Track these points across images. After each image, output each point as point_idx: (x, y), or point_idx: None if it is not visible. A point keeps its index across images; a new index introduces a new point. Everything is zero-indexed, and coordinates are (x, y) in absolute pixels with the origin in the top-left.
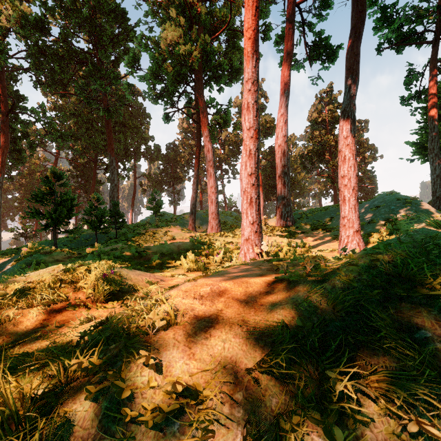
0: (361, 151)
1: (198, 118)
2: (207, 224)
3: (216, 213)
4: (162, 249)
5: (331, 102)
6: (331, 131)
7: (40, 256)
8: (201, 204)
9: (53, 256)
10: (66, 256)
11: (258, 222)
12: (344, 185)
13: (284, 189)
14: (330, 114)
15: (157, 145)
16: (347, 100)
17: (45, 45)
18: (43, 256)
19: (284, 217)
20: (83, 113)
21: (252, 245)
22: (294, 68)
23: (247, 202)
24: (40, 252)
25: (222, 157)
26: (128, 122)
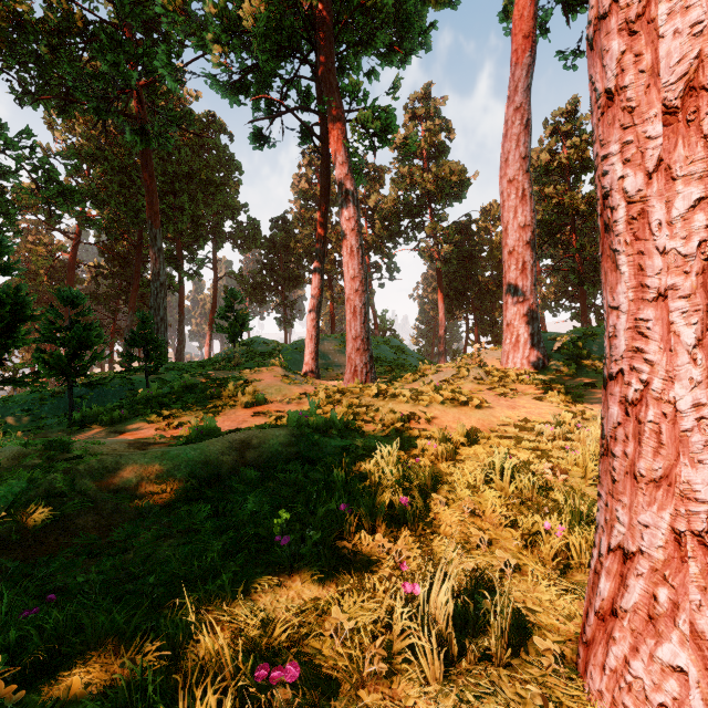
0: None
1: (323, 133)
2: (342, 363)
3: (363, 339)
4: (171, 467)
5: (575, 133)
6: (574, 187)
7: None
8: (332, 326)
9: None
10: None
11: None
12: None
13: (523, 281)
14: (574, 155)
15: (254, 219)
16: None
17: None
18: None
19: (525, 347)
20: (111, 154)
21: None
22: None
23: None
24: None
25: (369, 240)
26: (198, 175)
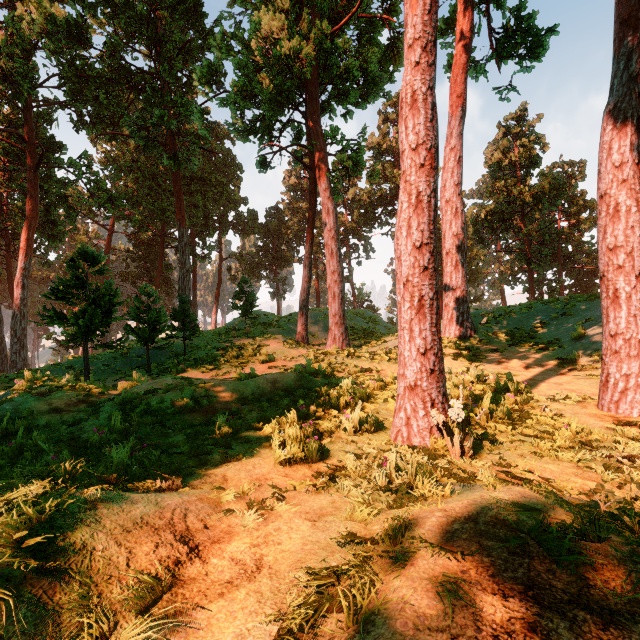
0: (573, 212)
1: (311, 162)
2: (325, 332)
3: (340, 316)
4: (244, 388)
5: (524, 134)
6: (524, 180)
7: (27, 401)
8: (317, 298)
9: (51, 401)
10: (74, 400)
11: (437, 349)
12: (615, 265)
13: (456, 274)
14: (523, 153)
15: (252, 210)
16: (622, 87)
17: (85, 63)
18: (33, 401)
19: (457, 322)
20: (143, 165)
21: (424, 401)
22: (471, 72)
23: (411, 306)
24: (30, 392)
25: (349, 226)
26: (209, 178)
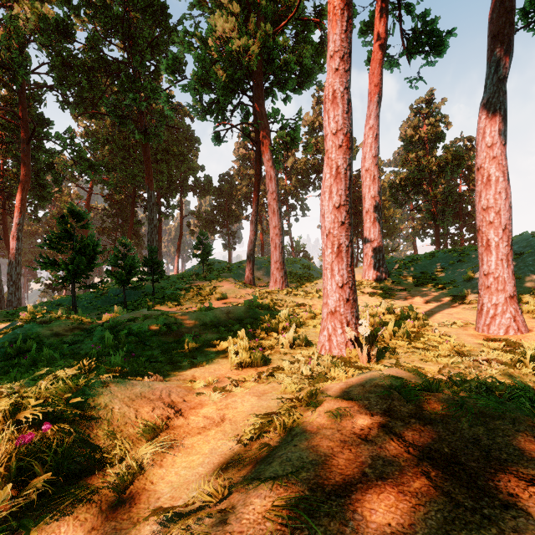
0: (471, 178)
1: (257, 138)
2: (269, 276)
3: (280, 262)
4: (204, 317)
5: (432, 114)
6: (432, 152)
7: (33, 328)
8: (262, 249)
9: (52, 327)
10: (70, 327)
11: (351, 284)
12: (487, 222)
13: (374, 228)
14: (430, 130)
15: (208, 175)
16: (493, 87)
17: (70, 54)
18: (38, 327)
19: (375, 267)
20: (118, 138)
21: (341, 322)
22: (386, 66)
23: (332, 251)
24: (35, 321)
25: (288, 189)
26: (172, 149)
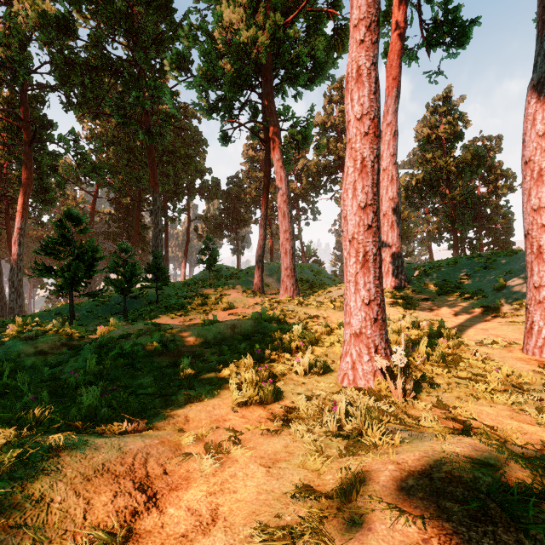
0: (491, 180)
1: (266, 136)
2: (278, 283)
3: (291, 269)
4: (207, 333)
5: (449, 112)
6: (449, 152)
7: (15, 345)
8: (271, 254)
9: (37, 344)
10: (58, 344)
11: (380, 300)
12: (539, 224)
13: (392, 233)
14: (448, 129)
15: (216, 178)
16: (544, 64)
17: (72, 52)
18: (21, 345)
19: (393, 274)
20: (122, 140)
21: (368, 347)
22: (404, 58)
23: (356, 261)
24: (19, 337)
25: (298, 192)
26: (179, 151)
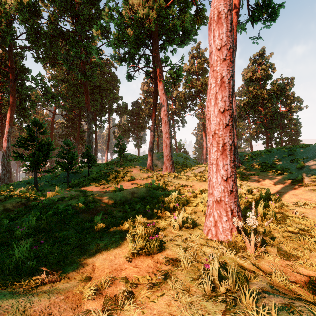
0: (288, 103)
1: (154, 76)
2: (162, 164)
3: (170, 156)
4: (115, 197)
5: (263, 63)
6: (263, 86)
7: None
8: (158, 147)
9: (5, 204)
10: (19, 204)
11: (234, 177)
12: None
13: None
14: (262, 73)
15: (125, 102)
16: None
17: (38, 26)
18: None
19: None
20: (69, 79)
21: (226, 211)
22: (238, 28)
23: (217, 149)
24: None
25: (173, 110)
26: (103, 86)
